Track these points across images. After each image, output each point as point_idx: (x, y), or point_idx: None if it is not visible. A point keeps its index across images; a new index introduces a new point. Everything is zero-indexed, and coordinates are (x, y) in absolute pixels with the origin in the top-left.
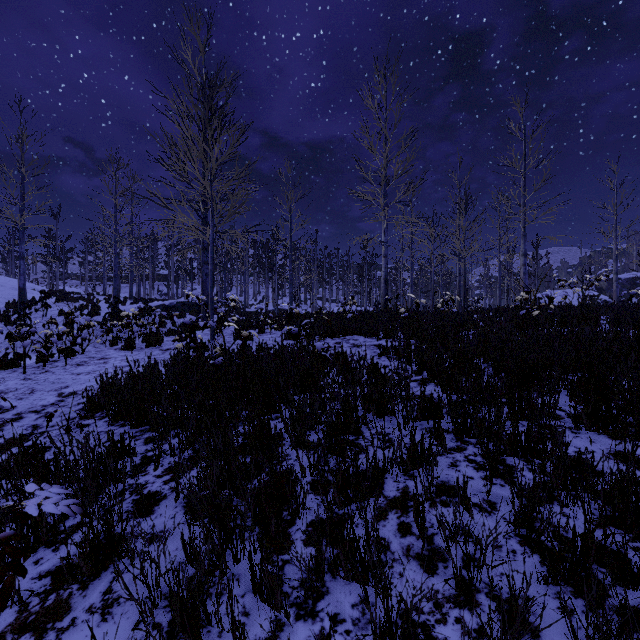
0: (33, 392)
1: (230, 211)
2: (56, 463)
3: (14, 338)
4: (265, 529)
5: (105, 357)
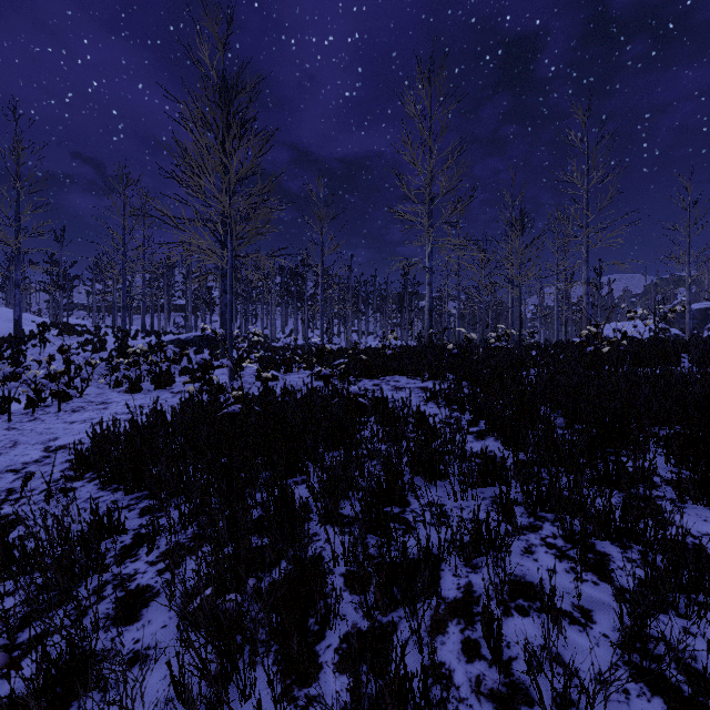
0: (15, 445)
1: (251, 232)
2: (22, 546)
3: (5, 378)
4: (284, 646)
5: (106, 401)
